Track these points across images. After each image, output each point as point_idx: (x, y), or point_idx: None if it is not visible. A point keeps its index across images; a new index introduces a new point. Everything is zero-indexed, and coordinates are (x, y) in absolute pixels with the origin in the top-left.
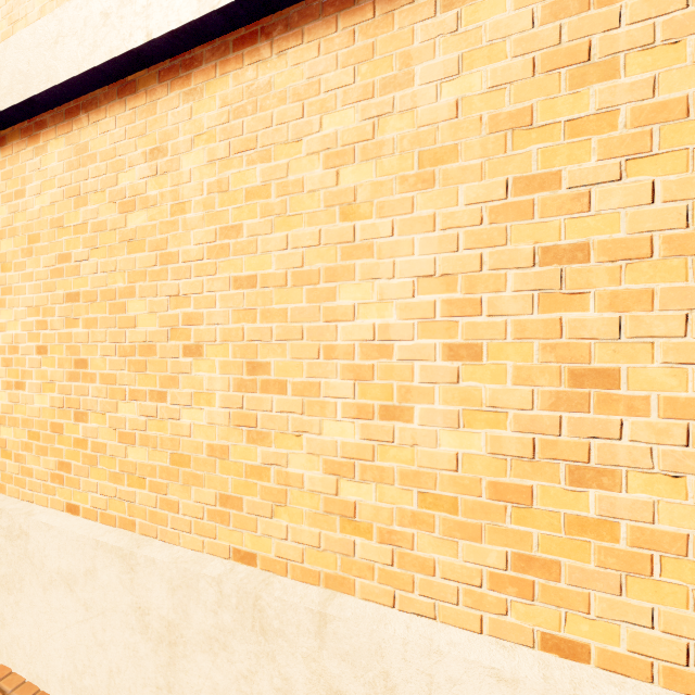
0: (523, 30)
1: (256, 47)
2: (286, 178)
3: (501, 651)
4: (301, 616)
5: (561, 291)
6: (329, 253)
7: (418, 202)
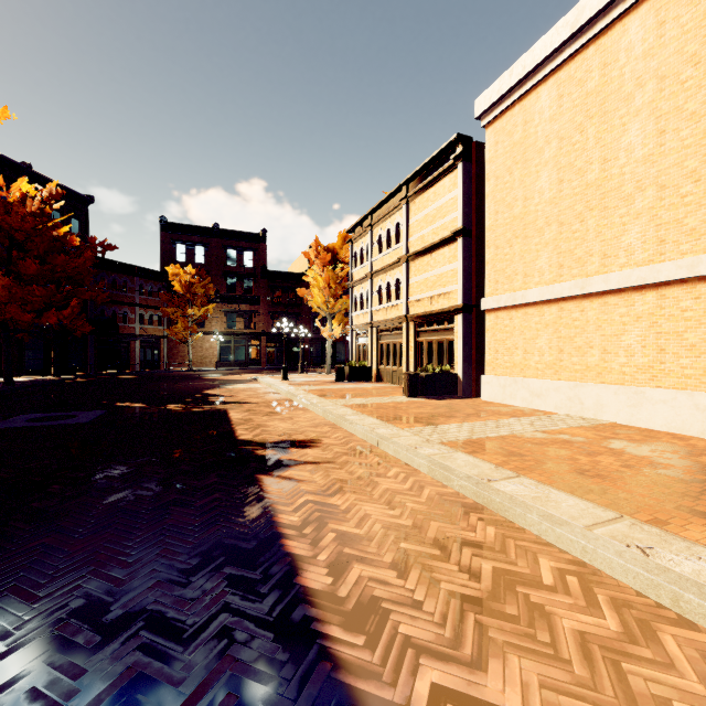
0: None
1: None
2: None
3: None
4: None
5: None
6: None
7: None
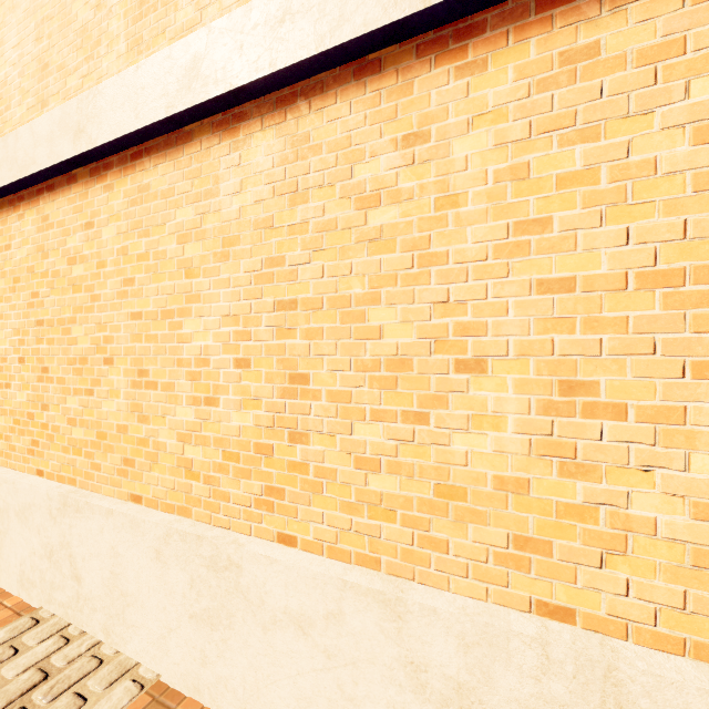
0: None
1: (575, 5)
2: (625, 159)
3: None
4: (690, 698)
5: None
6: (701, 248)
7: None
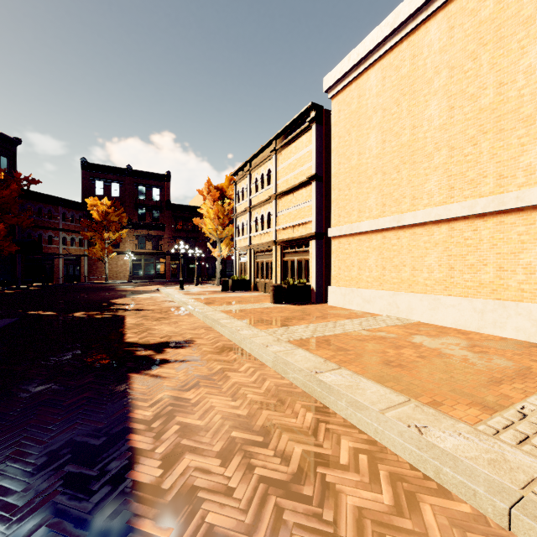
0: None
1: (501, 215)
2: (508, 237)
3: None
4: (512, 304)
5: None
6: (518, 249)
7: (536, 242)
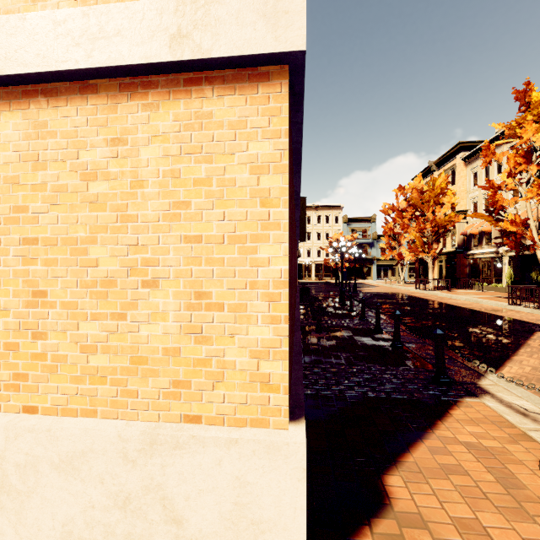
0: (16, 141)
1: None
2: None
3: (2, 416)
4: None
5: (30, 257)
6: None
7: None
